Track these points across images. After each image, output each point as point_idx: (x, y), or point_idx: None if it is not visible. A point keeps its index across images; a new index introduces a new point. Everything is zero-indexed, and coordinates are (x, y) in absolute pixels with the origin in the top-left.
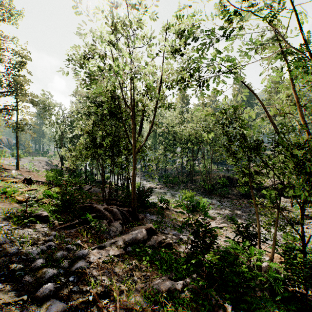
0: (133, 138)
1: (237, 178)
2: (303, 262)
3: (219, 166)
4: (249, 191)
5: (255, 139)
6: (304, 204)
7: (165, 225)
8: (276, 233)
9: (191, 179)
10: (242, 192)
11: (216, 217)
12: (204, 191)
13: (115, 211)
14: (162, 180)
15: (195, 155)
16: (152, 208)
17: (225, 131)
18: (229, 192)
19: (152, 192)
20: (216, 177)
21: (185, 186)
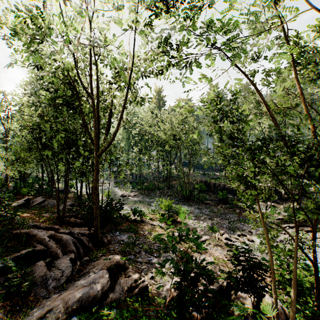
0: (95, 136)
1: (214, 183)
2: (318, 297)
3: (195, 171)
4: (226, 196)
5: (259, 137)
6: (315, 221)
7: (139, 248)
8: (295, 269)
9: (168, 185)
10: (220, 197)
11: (197, 228)
12: (182, 198)
13: (65, 239)
14: (136, 186)
15: (172, 159)
16: (123, 223)
17: (220, 127)
18: (207, 198)
19: (123, 203)
20: (193, 182)
21: (161, 193)
